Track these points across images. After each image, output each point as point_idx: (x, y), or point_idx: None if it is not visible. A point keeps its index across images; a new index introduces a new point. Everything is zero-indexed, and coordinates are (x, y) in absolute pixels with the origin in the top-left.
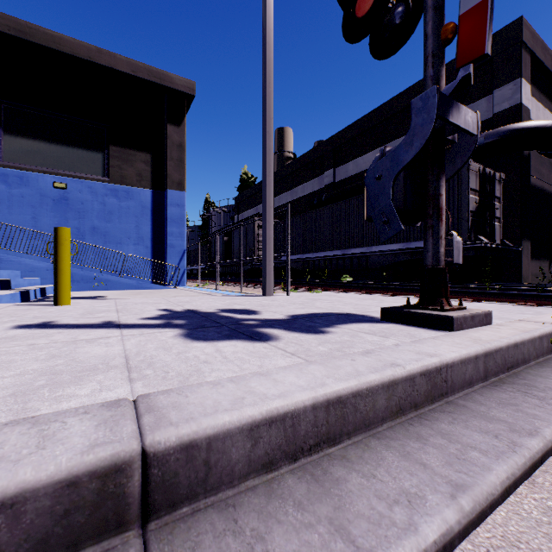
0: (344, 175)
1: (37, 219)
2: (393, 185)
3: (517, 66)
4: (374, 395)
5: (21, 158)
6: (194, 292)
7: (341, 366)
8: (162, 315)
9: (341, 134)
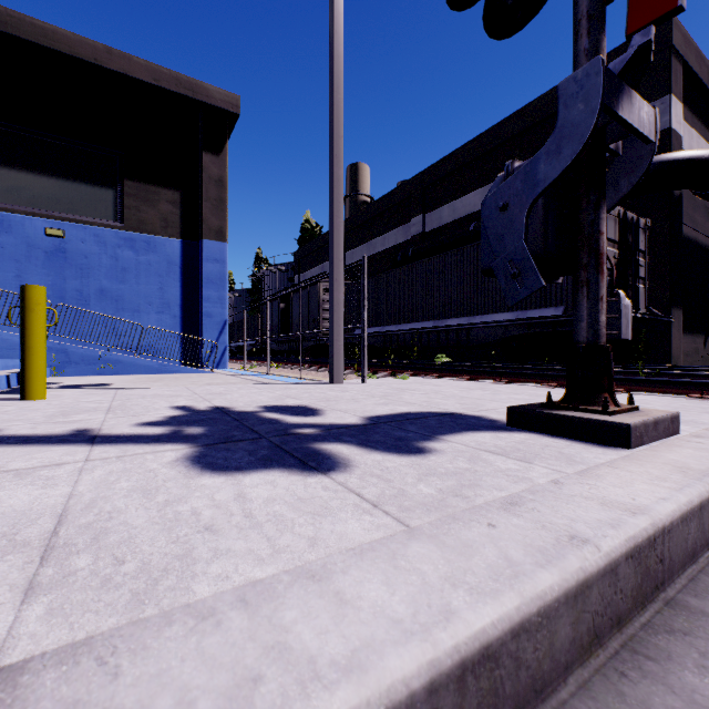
0: (437, 223)
1: (23, 278)
2: (527, 219)
3: (665, 79)
4: (552, 621)
5: (1, 194)
6: (236, 378)
7: (473, 547)
8: (173, 417)
9: (434, 169)
